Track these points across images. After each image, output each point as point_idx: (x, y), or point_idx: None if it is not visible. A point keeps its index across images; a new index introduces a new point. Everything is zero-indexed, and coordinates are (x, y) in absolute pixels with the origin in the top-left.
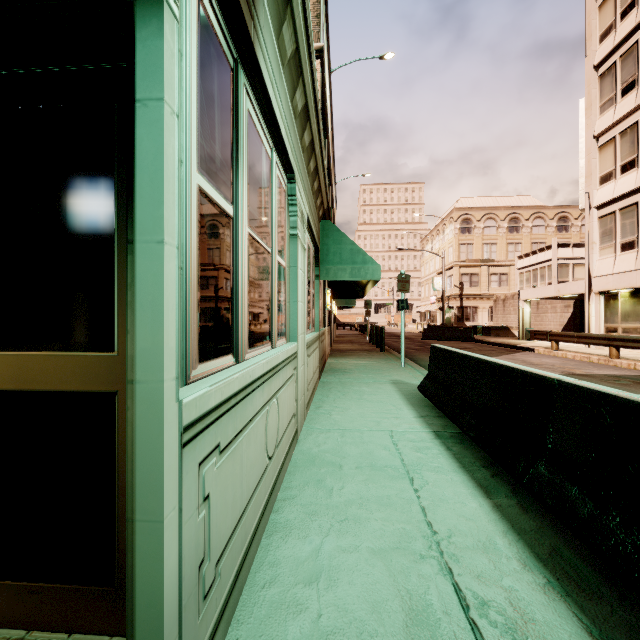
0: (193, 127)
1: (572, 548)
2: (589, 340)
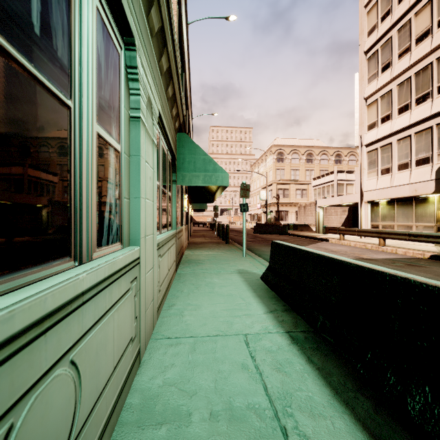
0: None
1: None
2: (365, 233)
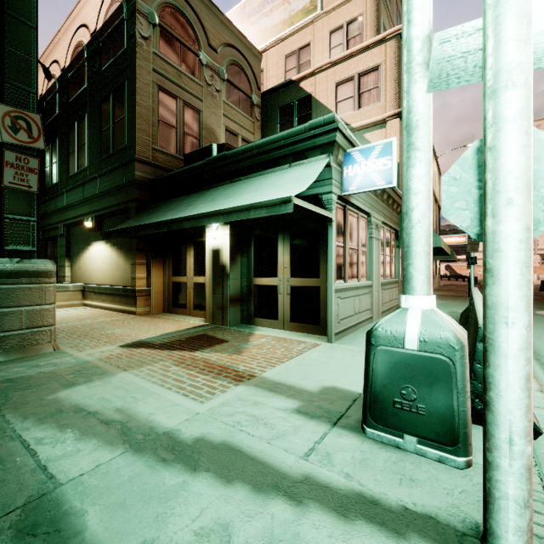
0: (335, 234)
1: None
2: None
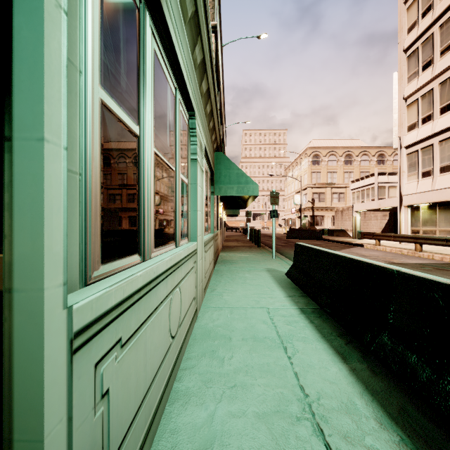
0: (95, 43)
1: (415, 406)
2: (401, 239)
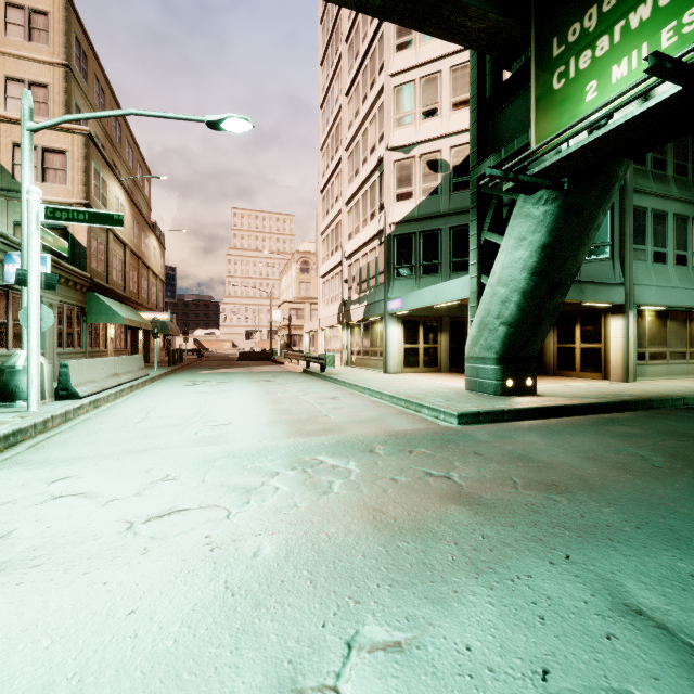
0: None
1: None
2: (293, 356)
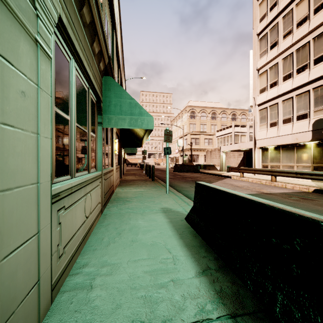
0: None
1: None
2: (260, 172)
